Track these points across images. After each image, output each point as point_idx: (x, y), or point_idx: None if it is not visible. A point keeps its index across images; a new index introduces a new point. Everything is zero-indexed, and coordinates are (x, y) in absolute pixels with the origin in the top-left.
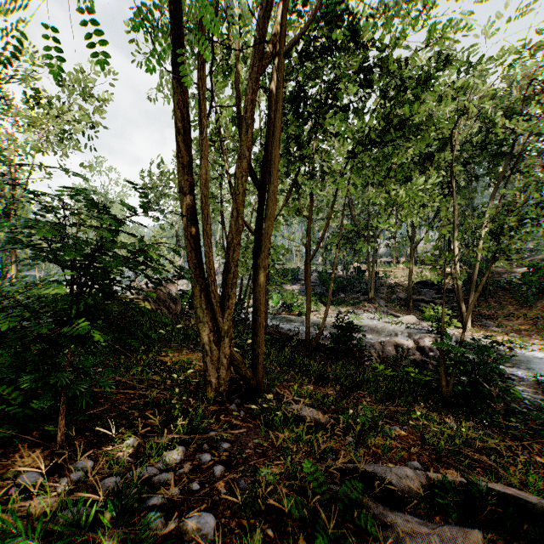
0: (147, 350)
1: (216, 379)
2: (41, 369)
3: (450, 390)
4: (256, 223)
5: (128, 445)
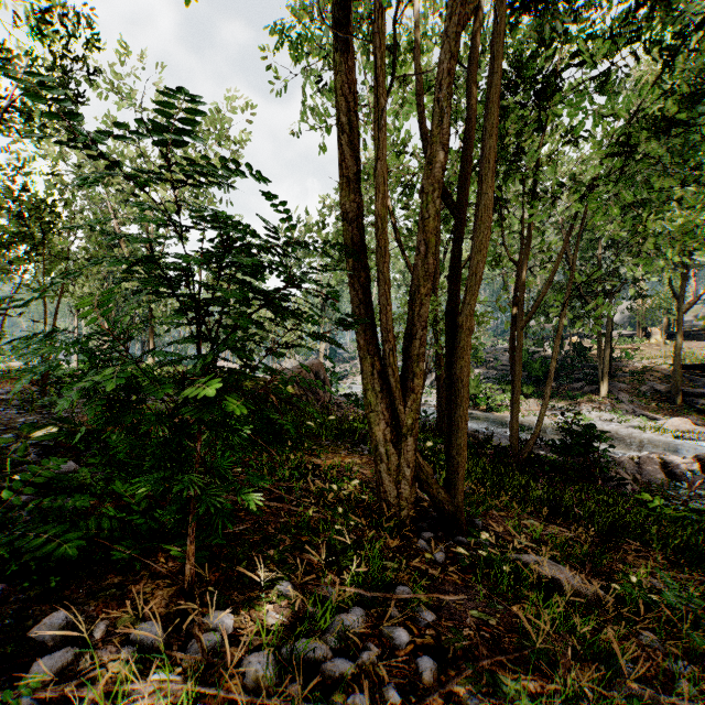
0: (293, 447)
1: (395, 498)
2: (163, 467)
3: None
4: (451, 265)
5: (280, 594)
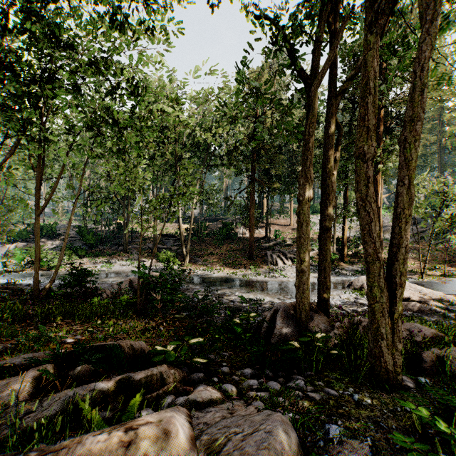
0: None
1: None
2: None
3: (142, 304)
4: None
5: None
